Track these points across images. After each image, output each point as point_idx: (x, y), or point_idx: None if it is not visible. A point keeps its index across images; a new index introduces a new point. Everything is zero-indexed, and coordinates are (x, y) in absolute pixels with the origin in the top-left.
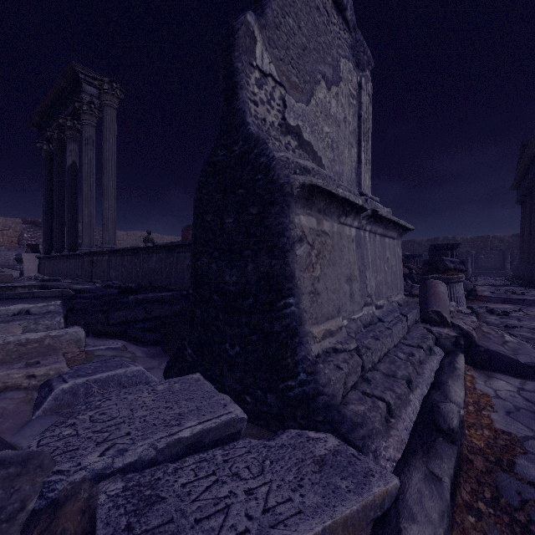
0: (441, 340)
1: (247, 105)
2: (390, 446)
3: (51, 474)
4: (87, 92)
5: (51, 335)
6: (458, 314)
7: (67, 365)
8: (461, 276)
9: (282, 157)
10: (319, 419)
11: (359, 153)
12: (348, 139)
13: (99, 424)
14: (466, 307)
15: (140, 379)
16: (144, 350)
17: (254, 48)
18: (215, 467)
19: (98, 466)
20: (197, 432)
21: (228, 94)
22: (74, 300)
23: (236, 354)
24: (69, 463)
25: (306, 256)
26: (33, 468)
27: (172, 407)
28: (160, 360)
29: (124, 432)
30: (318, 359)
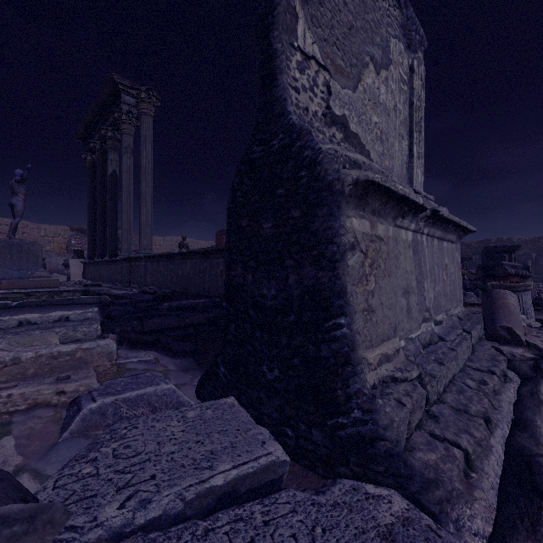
0: (515, 363)
1: (287, 92)
2: (477, 515)
3: (63, 530)
4: (126, 102)
5: (82, 348)
6: (530, 330)
7: (97, 381)
8: (528, 284)
9: (329, 150)
10: (379, 469)
11: (411, 145)
12: (398, 130)
13: (122, 461)
14: (534, 319)
15: (171, 399)
16: (176, 363)
17: (295, 26)
18: (253, 532)
19: (116, 522)
20: (232, 479)
21: (266, 81)
22: (111, 307)
23: (274, 379)
24: (84, 516)
25: (359, 266)
26: (42, 524)
27: (203, 442)
28: (192, 374)
29: (149, 474)
30: (374, 390)
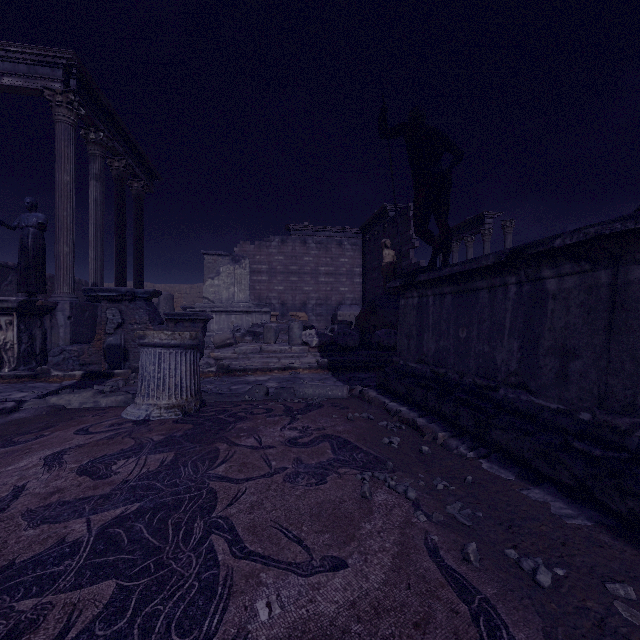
0: None
1: None
2: None
3: None
4: (487, 223)
5: None
6: None
7: None
8: None
9: None
10: None
11: None
12: None
13: None
14: None
15: None
16: None
17: None
18: None
19: None
20: None
21: None
22: None
23: None
24: None
25: None
26: None
27: None
28: None
29: None
30: None
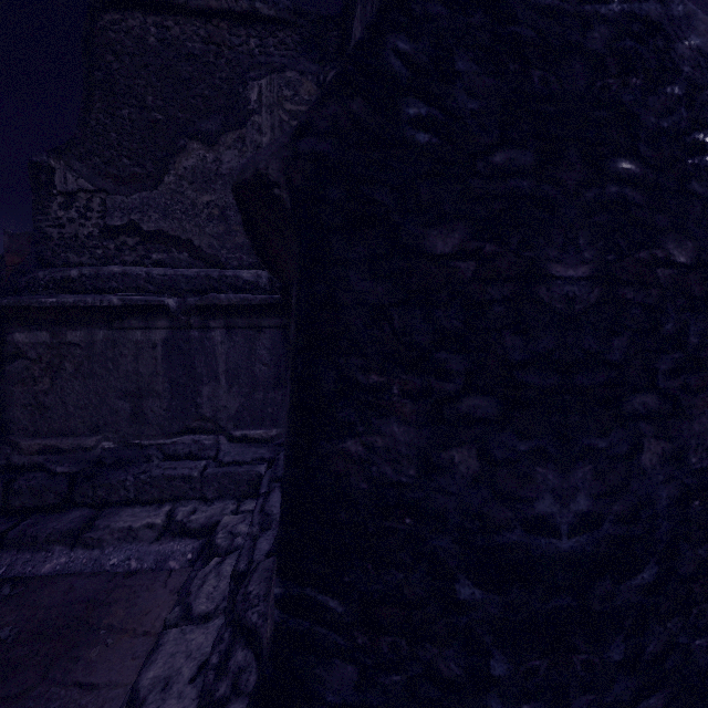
0: None
1: None
2: None
3: None
4: None
5: None
6: None
7: None
8: None
9: None
10: None
11: None
12: None
13: None
14: None
15: None
16: None
17: None
18: None
19: None
20: None
21: None
22: None
23: None
24: None
25: None
26: None
27: None
28: None
29: None
30: None
